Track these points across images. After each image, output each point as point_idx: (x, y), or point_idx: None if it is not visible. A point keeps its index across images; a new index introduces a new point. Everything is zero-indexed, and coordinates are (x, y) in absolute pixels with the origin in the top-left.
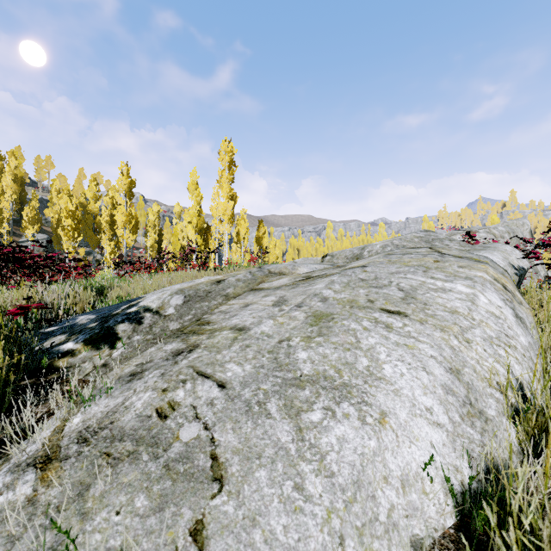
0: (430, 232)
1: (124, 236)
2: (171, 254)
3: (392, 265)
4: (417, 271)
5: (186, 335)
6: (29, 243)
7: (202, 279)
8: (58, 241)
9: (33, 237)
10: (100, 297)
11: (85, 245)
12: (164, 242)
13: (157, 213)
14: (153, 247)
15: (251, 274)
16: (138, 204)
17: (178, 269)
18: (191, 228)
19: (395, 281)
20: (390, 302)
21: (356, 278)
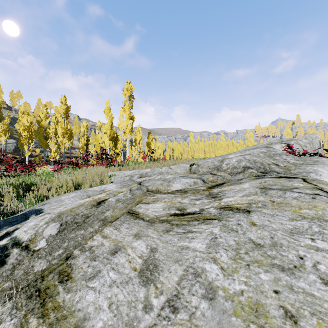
0: (270, 148)
1: (63, 142)
2: (94, 152)
3: (280, 212)
4: (324, 231)
5: (35, 300)
6: (3, 145)
7: (96, 187)
8: (21, 144)
9: (5, 141)
10: (18, 198)
11: (40, 146)
12: (89, 145)
13: (86, 126)
14: (83, 148)
15: (131, 193)
16: (74, 121)
17: (97, 163)
18: (106, 136)
19: (307, 256)
20: (325, 323)
21: (246, 239)
